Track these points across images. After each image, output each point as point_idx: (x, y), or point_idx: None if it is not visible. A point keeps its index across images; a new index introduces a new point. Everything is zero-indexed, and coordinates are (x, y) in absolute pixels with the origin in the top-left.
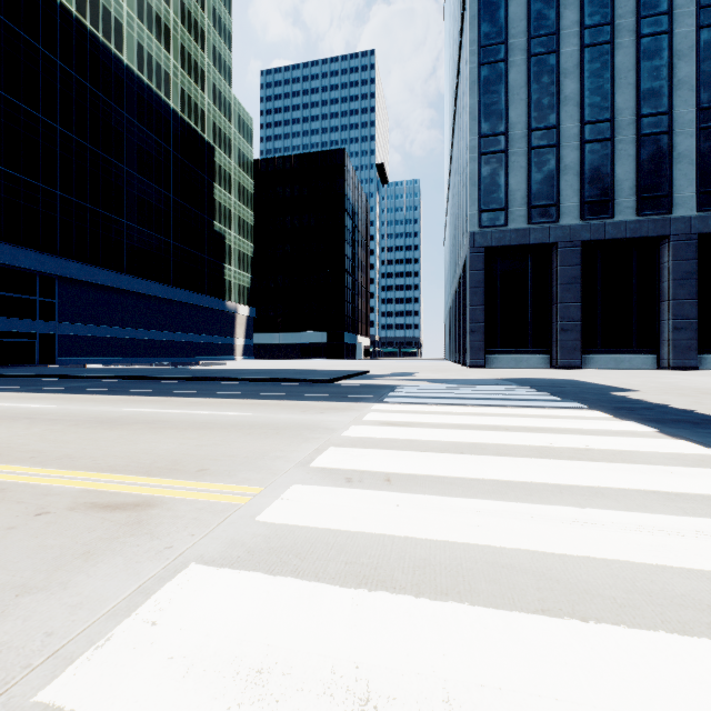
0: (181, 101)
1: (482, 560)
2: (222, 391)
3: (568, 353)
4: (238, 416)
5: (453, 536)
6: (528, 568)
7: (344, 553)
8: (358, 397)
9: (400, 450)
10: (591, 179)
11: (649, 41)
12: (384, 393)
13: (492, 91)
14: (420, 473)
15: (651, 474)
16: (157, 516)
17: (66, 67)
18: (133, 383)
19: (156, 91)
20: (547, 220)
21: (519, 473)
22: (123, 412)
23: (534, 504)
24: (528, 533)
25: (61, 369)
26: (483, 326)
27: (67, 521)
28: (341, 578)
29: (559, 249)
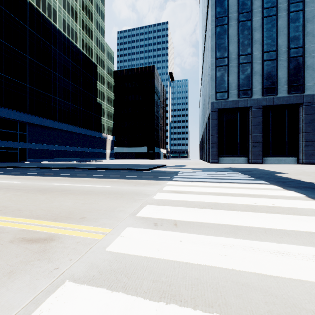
0: (82, 45)
1: (230, 280)
2: (98, 174)
3: (256, 157)
4: (104, 187)
5: (212, 262)
6: (257, 286)
7: (152, 274)
8: (160, 177)
9: (181, 206)
10: (267, 77)
11: (293, 14)
12: (173, 176)
13: (221, 38)
14: (192, 220)
15: (310, 222)
16: (54, 246)
17: (31, 30)
18: (59, 171)
19: (71, 40)
20: (246, 96)
21: (242, 221)
22: (51, 185)
23: (253, 241)
24: (253, 261)
25: (28, 164)
26: (217, 144)
27: (6, 250)
28: (150, 292)
29: (252, 109)
